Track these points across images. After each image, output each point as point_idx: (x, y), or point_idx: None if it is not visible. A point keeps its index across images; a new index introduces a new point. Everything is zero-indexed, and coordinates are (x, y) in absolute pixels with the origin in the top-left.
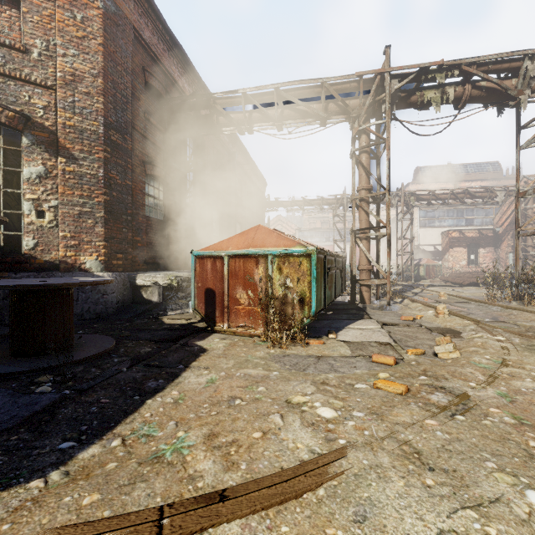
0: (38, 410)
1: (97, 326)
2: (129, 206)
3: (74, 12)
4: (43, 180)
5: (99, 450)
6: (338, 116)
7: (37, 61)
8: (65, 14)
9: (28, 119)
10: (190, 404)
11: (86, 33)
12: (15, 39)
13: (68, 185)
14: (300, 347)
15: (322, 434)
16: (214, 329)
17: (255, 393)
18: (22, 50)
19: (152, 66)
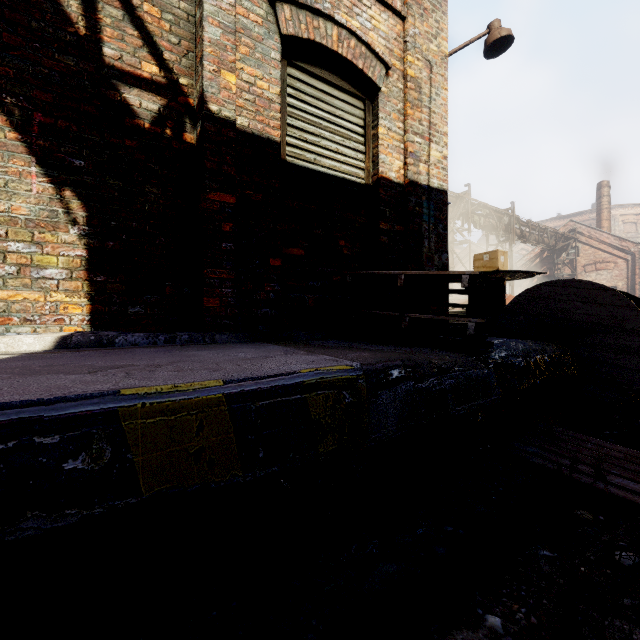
0: None
1: None
2: None
3: None
4: None
5: None
6: None
7: None
8: None
9: None
10: None
11: None
12: None
13: None
14: None
15: None
16: None
17: None
18: None
19: None
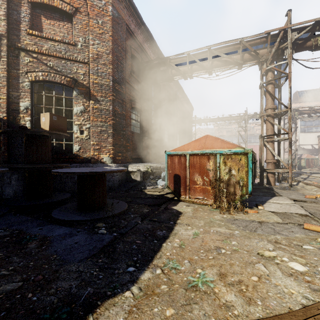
0: (105, 244)
1: (111, 194)
2: (124, 126)
3: (98, 20)
4: (83, 114)
5: (150, 275)
6: (251, 62)
7: (80, 49)
8: (93, 22)
9: (76, 81)
10: (190, 249)
11: (103, 31)
12: (70, 39)
13: (95, 116)
14: (242, 214)
15: (304, 284)
16: (180, 199)
17: (231, 245)
18: (73, 44)
19: (134, 45)
